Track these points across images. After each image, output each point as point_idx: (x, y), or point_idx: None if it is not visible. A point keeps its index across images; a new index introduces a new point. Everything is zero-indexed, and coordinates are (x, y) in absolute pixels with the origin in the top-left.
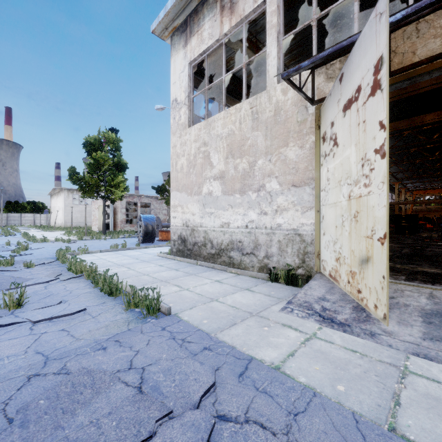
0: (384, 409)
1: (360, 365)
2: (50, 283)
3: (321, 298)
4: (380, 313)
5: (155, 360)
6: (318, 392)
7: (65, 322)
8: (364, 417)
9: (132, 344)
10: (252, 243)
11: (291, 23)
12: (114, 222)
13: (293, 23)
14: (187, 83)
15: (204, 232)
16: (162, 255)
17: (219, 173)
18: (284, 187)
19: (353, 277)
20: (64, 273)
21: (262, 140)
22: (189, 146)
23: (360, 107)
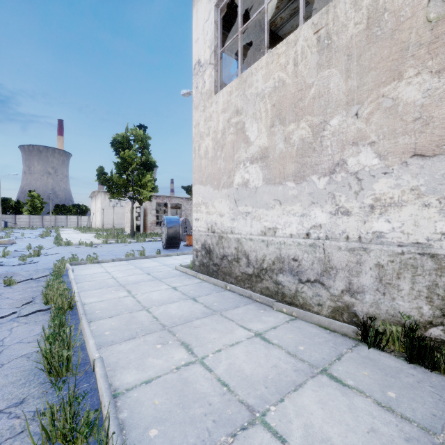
0: None
1: None
2: None
3: None
4: None
5: None
6: None
7: None
8: None
9: None
10: (318, 264)
11: None
12: (145, 224)
13: None
14: (213, 34)
15: (237, 241)
16: (181, 269)
17: (260, 151)
18: (391, 161)
19: None
20: (38, 299)
21: (340, 81)
22: (216, 120)
23: None
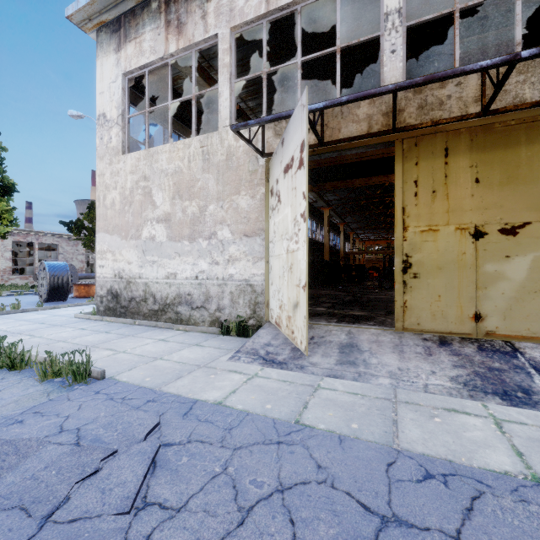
0: (295, 412)
1: (287, 390)
2: None
3: (267, 344)
4: (303, 346)
5: (91, 420)
6: (251, 412)
7: None
8: (280, 420)
9: (59, 411)
10: (203, 295)
11: (247, 58)
12: None
13: (249, 59)
14: (121, 98)
15: (145, 284)
16: (83, 316)
17: (164, 214)
18: (236, 236)
19: (289, 321)
20: None
21: (214, 184)
22: (124, 178)
23: (293, 175)
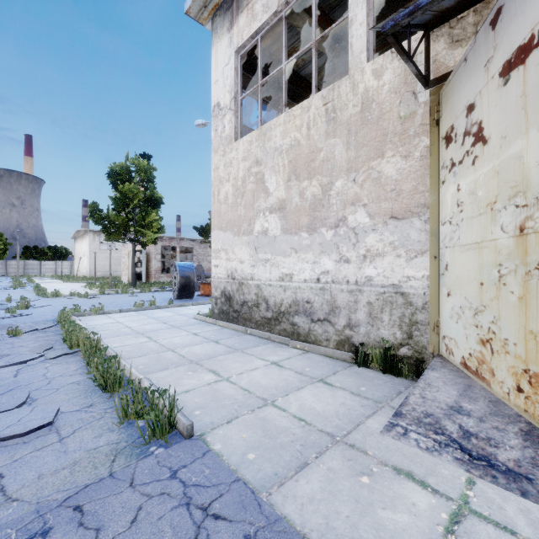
0: None
1: None
2: (28, 364)
3: (454, 407)
4: None
5: None
6: None
7: (9, 450)
8: None
9: (104, 520)
10: (326, 305)
11: None
12: (148, 271)
13: None
14: (233, 80)
15: (257, 287)
16: (200, 317)
17: (278, 202)
18: (377, 220)
19: (534, 383)
20: (57, 346)
21: (342, 150)
22: (236, 167)
23: None
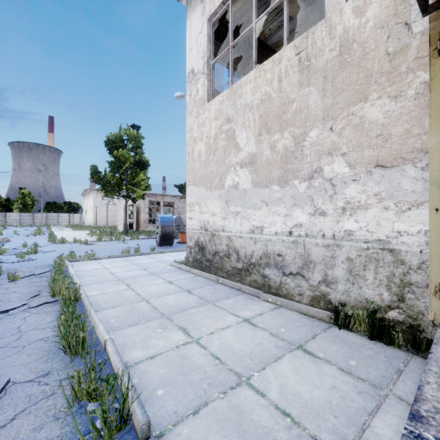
0: None
1: None
2: (10, 313)
3: None
4: None
5: None
6: None
7: None
8: None
9: None
10: (299, 258)
11: None
12: (138, 221)
13: None
14: (206, 46)
15: (228, 238)
16: (176, 264)
17: (249, 156)
18: (358, 170)
19: None
20: (44, 293)
21: (317, 99)
22: (208, 126)
23: None
